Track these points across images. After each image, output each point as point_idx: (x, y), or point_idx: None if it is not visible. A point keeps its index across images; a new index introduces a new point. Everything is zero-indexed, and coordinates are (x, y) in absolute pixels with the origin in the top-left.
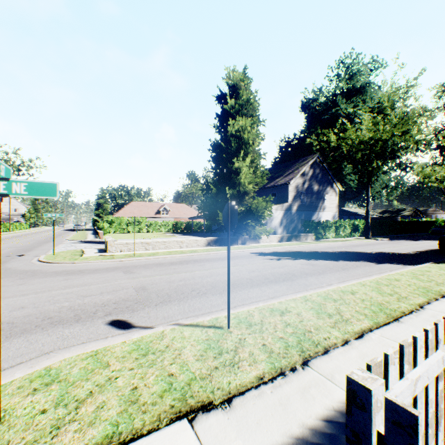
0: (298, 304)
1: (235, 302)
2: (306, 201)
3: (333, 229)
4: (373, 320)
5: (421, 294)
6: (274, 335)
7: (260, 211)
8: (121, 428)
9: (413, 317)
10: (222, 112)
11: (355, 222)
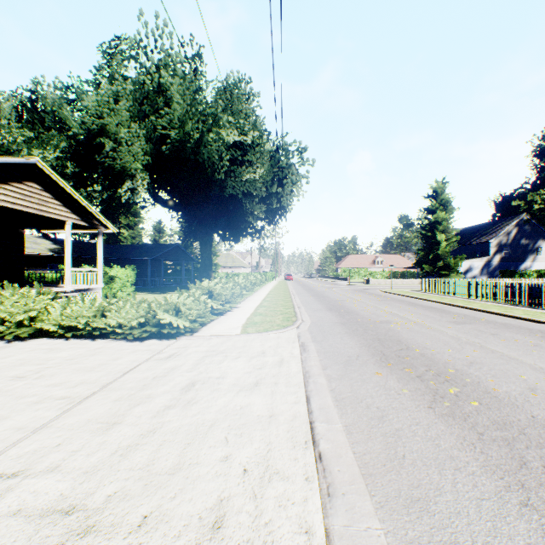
0: None
1: None
2: (510, 254)
3: (533, 277)
4: None
5: None
6: None
7: (452, 265)
8: (404, 290)
9: None
10: (427, 207)
11: None
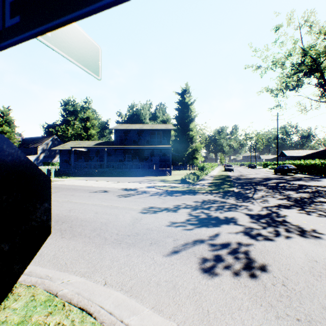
0: None
1: None
2: (49, 154)
3: (58, 165)
4: None
5: None
6: None
7: None
8: None
9: None
10: None
11: None
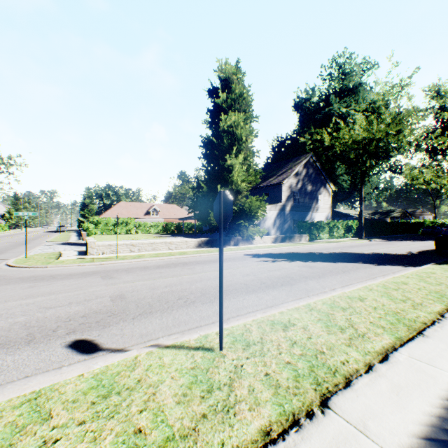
0: (302, 314)
1: (228, 312)
2: (300, 201)
3: (327, 230)
4: (394, 335)
5: (436, 300)
6: (278, 359)
7: (253, 211)
8: None
9: (438, 329)
10: (214, 106)
11: (348, 223)
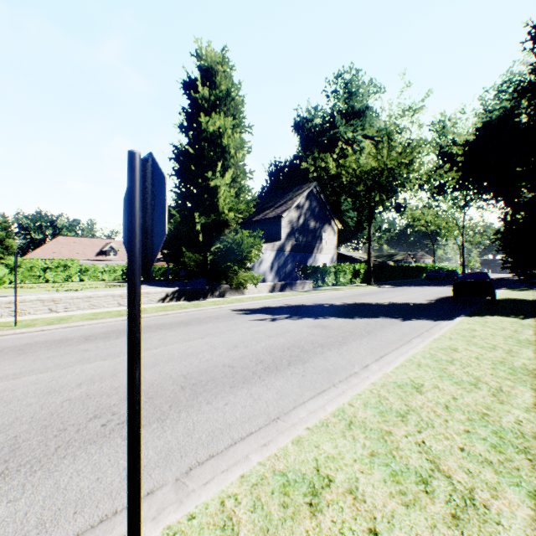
0: (339, 441)
1: (192, 448)
2: (302, 240)
3: (333, 275)
4: (523, 486)
5: (513, 378)
6: None
7: (245, 250)
8: None
9: None
10: (191, 105)
11: (356, 267)
